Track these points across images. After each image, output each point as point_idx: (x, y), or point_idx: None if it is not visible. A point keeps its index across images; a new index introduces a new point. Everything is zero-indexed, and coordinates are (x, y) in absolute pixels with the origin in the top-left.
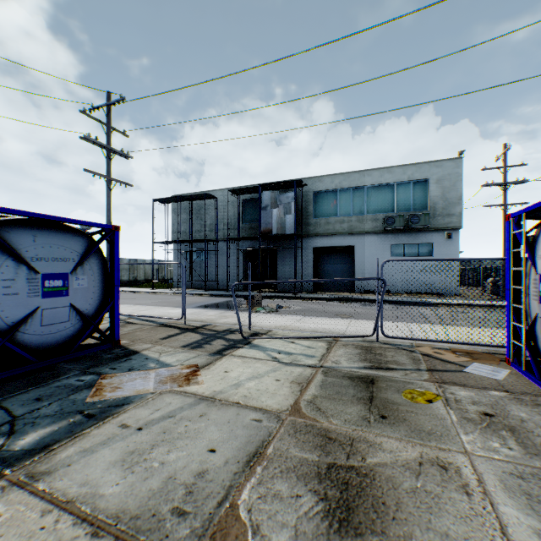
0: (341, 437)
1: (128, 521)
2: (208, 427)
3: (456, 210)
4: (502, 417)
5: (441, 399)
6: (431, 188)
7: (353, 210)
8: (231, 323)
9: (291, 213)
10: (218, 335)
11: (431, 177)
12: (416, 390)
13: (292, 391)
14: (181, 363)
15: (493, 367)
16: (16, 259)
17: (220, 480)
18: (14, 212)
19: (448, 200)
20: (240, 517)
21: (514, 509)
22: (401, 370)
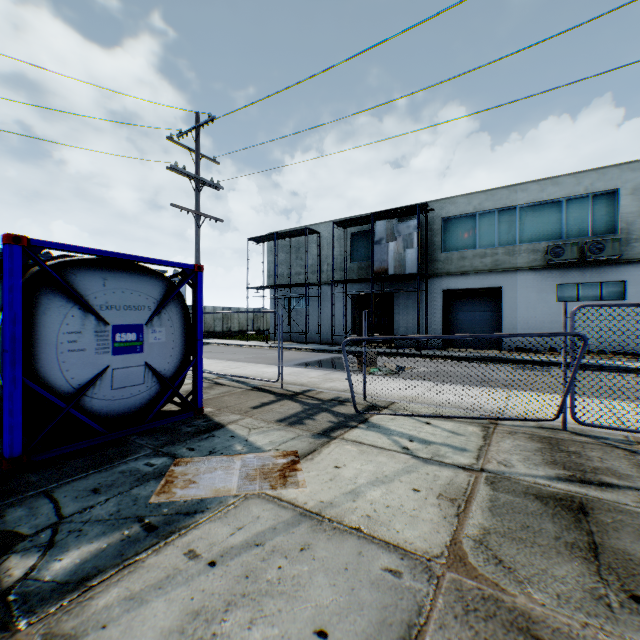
0: None
1: None
2: (313, 575)
3: None
4: None
5: None
6: (622, 201)
7: (499, 239)
8: (339, 389)
9: (412, 247)
10: (323, 406)
11: (622, 187)
12: None
13: (444, 515)
14: (275, 448)
15: None
16: (83, 307)
17: None
18: (80, 250)
19: None
20: None
21: None
22: (629, 490)
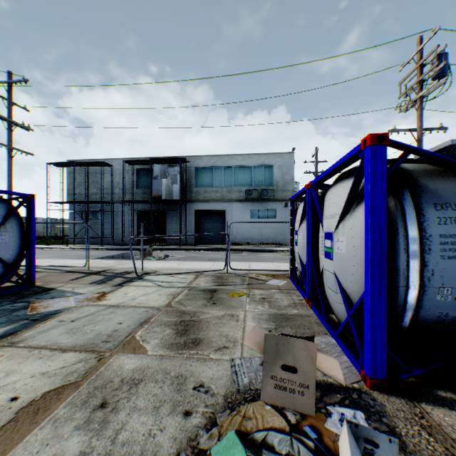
0: (190, 312)
1: (80, 347)
2: (117, 316)
3: (291, 187)
4: (270, 298)
5: (247, 295)
6: (275, 171)
7: (225, 183)
8: (127, 267)
9: (177, 183)
10: (118, 275)
11: (275, 164)
12: (236, 293)
13: (168, 299)
14: (92, 292)
15: (281, 280)
16: None
17: (126, 331)
18: None
19: (286, 181)
20: (137, 339)
21: (252, 323)
22: (234, 285)
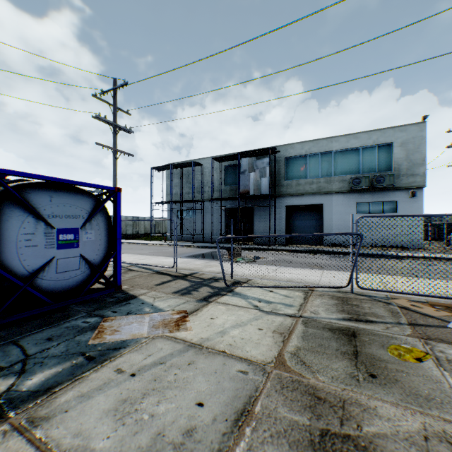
0: (331, 397)
1: None
2: (196, 376)
3: (420, 170)
4: None
5: (431, 358)
6: (395, 150)
7: (321, 172)
8: (215, 272)
9: (266, 176)
10: (204, 282)
11: (395, 141)
12: (401, 346)
13: (275, 342)
14: (172, 309)
15: None
16: (35, 216)
17: (208, 441)
18: (34, 176)
19: (412, 161)
20: None
21: None
22: (381, 323)
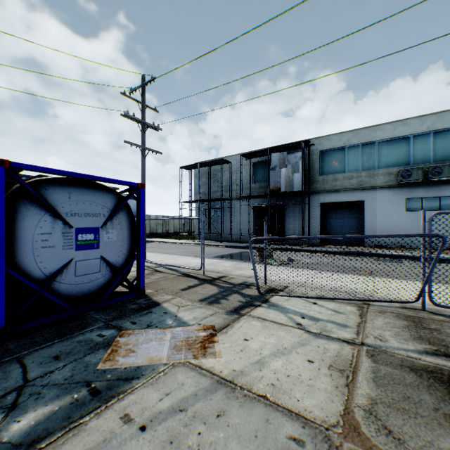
0: None
1: None
2: (228, 442)
3: None
4: None
5: None
6: None
7: (362, 165)
8: (245, 275)
9: (298, 171)
10: (234, 288)
11: None
12: None
13: (335, 385)
14: (197, 322)
15: None
16: (53, 214)
17: None
18: (51, 171)
19: None
20: None
21: None
22: None
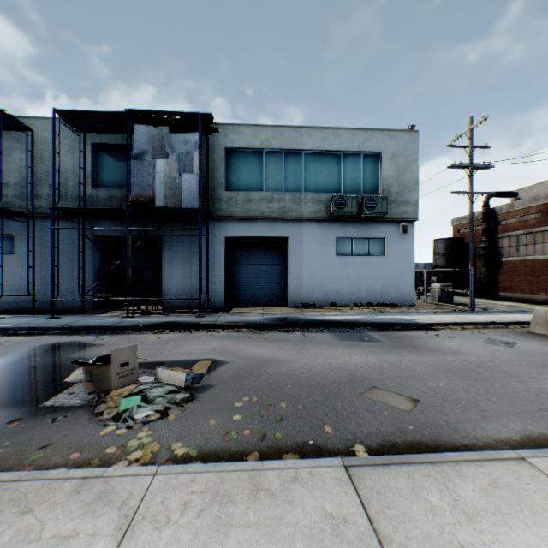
0: None
1: None
2: None
3: (413, 197)
4: None
5: None
6: (385, 164)
7: (286, 183)
8: None
9: (192, 171)
10: None
11: (385, 151)
12: None
13: None
14: None
15: None
16: None
17: None
18: None
19: (404, 184)
20: None
21: None
22: None
